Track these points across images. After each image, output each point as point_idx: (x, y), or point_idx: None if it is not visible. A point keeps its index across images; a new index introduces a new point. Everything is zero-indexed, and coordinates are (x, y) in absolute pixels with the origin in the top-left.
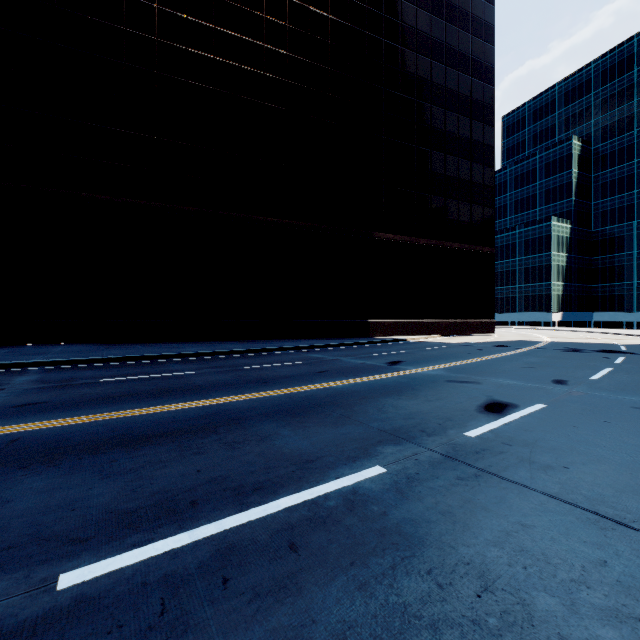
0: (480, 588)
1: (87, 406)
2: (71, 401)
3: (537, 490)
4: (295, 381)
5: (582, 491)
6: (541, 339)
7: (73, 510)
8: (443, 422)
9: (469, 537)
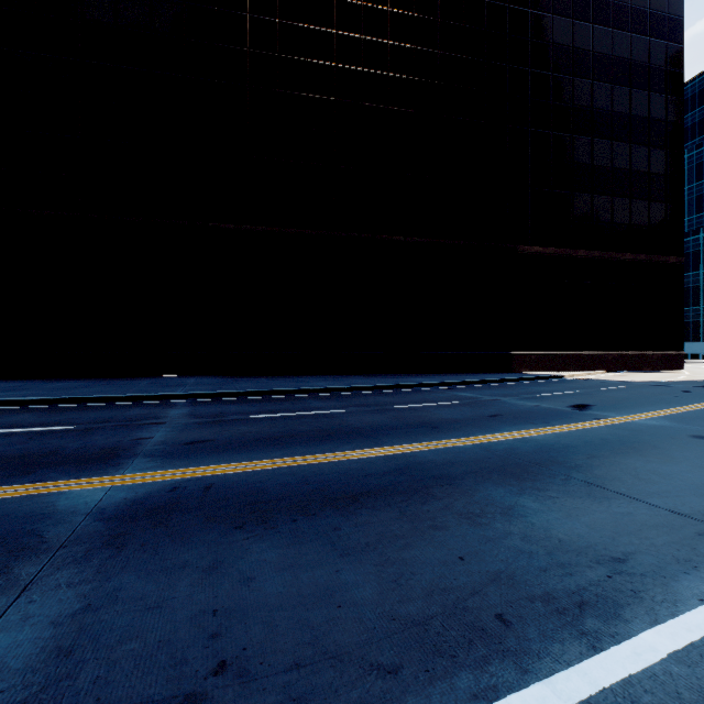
0: None
1: (256, 448)
2: (236, 440)
3: None
4: (471, 427)
5: None
6: None
7: (339, 607)
8: None
9: None
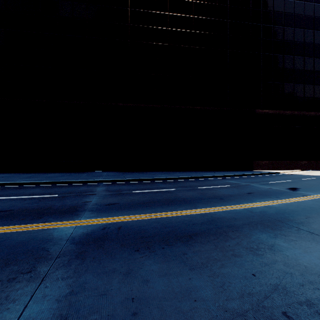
0: None
1: (138, 208)
2: (128, 204)
3: None
4: (240, 199)
5: None
6: None
7: (195, 301)
8: None
9: None
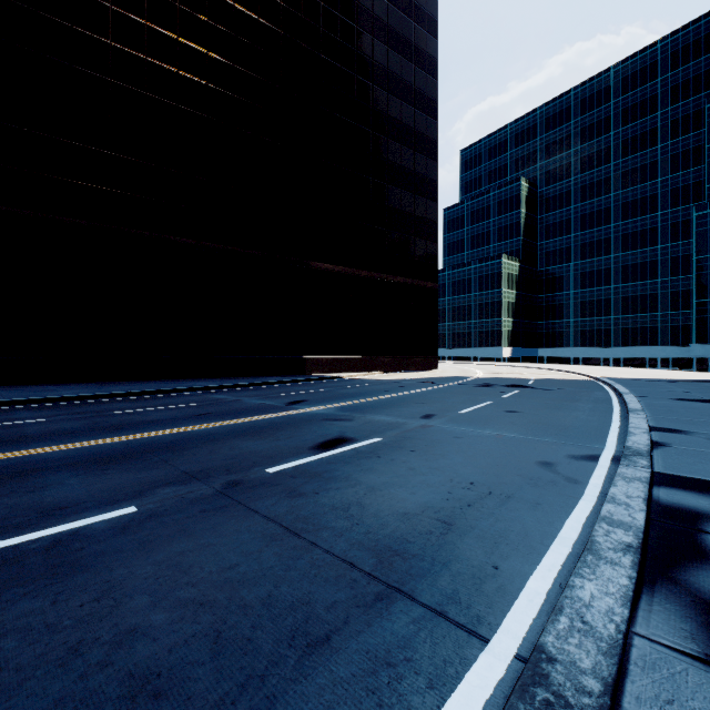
0: (92, 599)
1: None
2: None
3: (262, 515)
4: (156, 426)
5: (301, 512)
6: (474, 375)
7: None
8: (261, 460)
9: (140, 560)
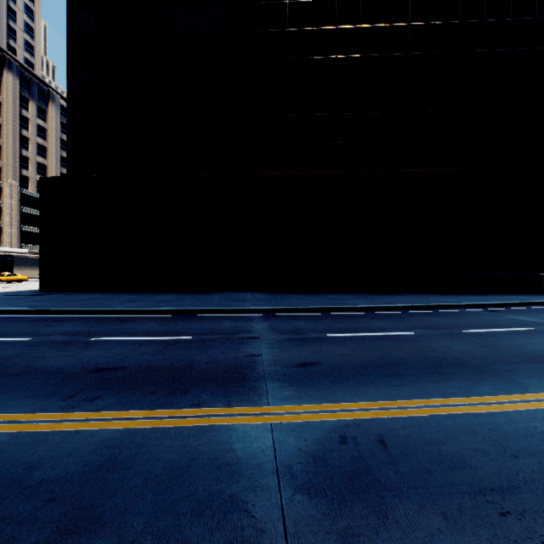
0: None
1: (375, 378)
2: (343, 365)
3: None
4: None
5: None
6: None
7: None
8: None
9: None
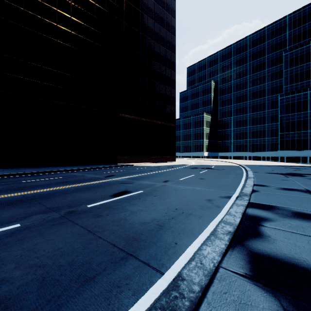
0: None
1: None
2: None
3: (80, 225)
4: (40, 187)
5: (98, 223)
6: (190, 163)
7: None
8: (86, 201)
9: (15, 248)
